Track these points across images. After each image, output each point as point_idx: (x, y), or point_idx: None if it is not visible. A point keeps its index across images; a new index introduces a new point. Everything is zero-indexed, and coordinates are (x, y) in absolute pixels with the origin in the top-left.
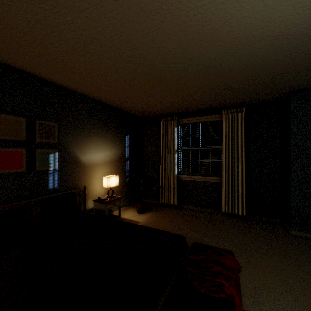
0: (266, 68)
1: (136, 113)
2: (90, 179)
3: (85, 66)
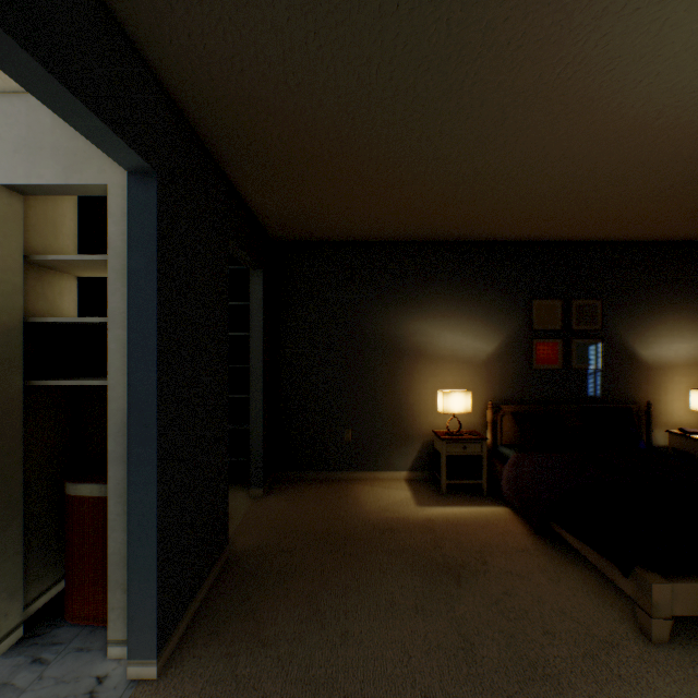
0: None
1: None
2: (658, 391)
3: (655, 210)
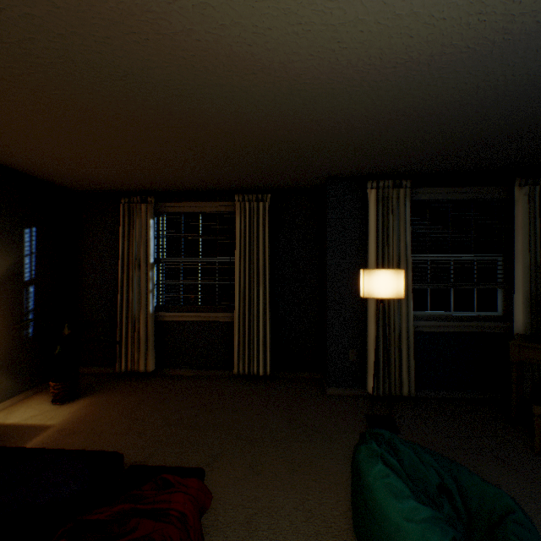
0: (281, 128)
1: (56, 180)
2: None
3: None
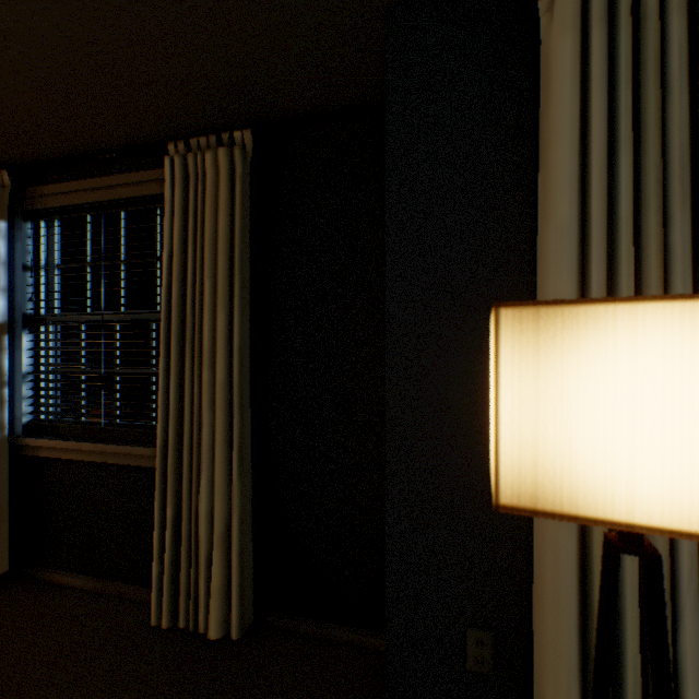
0: None
1: None
2: None
3: None
